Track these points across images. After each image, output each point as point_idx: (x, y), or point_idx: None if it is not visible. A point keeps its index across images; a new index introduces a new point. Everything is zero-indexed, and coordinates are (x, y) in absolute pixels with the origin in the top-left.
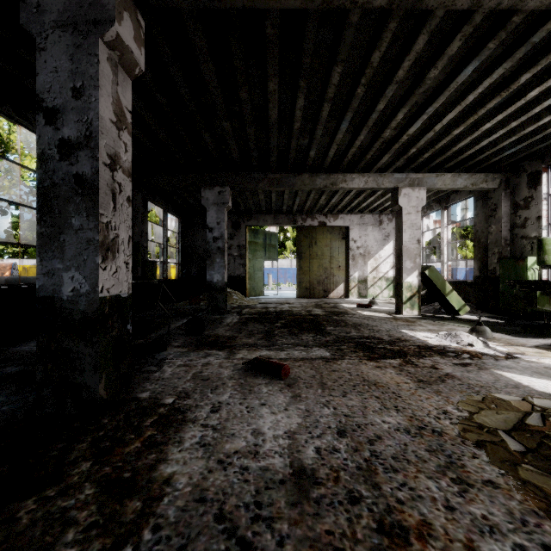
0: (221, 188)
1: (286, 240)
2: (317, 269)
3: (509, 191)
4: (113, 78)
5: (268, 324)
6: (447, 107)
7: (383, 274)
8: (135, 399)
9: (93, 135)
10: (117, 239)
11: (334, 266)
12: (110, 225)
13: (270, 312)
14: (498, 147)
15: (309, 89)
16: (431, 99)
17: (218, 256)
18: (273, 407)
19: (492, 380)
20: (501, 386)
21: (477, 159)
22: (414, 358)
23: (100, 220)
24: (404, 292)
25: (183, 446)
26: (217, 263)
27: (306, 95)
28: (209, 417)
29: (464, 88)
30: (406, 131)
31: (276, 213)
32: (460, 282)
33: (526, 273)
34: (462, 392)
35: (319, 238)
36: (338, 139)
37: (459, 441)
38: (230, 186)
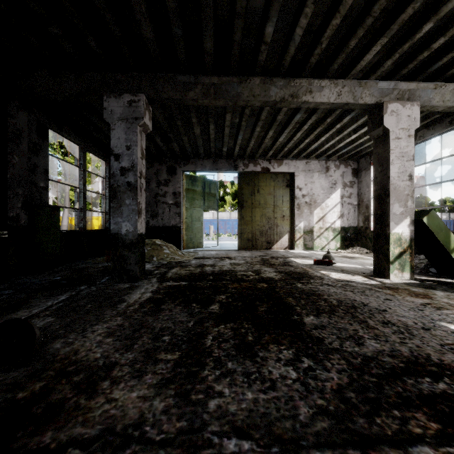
0: (133, 97)
1: (225, 195)
2: (259, 219)
3: None
4: None
5: (197, 306)
6: None
7: (330, 224)
8: None
9: None
10: None
11: (278, 216)
12: None
13: (206, 275)
14: None
15: None
16: None
17: (127, 196)
18: None
19: None
20: None
21: None
22: None
23: None
24: (391, 247)
25: None
26: (126, 206)
27: None
28: None
29: None
30: None
31: (216, 157)
32: None
33: None
34: None
35: (262, 186)
36: None
37: None
38: (146, 95)
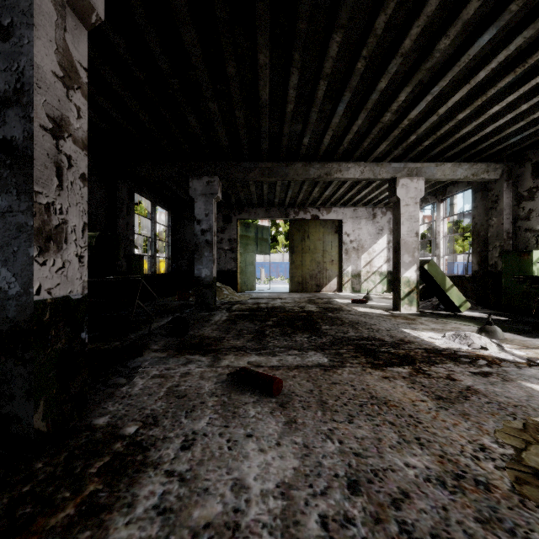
0: (210, 178)
1: (278, 235)
2: (309, 264)
3: (511, 182)
4: (57, 20)
5: (258, 322)
6: (453, 86)
7: (377, 268)
8: (88, 428)
9: (25, 88)
10: (64, 226)
11: (327, 260)
12: (53, 207)
13: (262, 309)
14: (504, 134)
15: (304, 64)
16: (438, 76)
17: (206, 250)
18: (262, 440)
19: (524, 396)
20: (538, 406)
21: (479, 148)
22: (425, 365)
23: (35, 200)
24: (402, 287)
25: (134, 513)
26: (205, 257)
27: (301, 72)
28: (178, 459)
29: (474, 63)
30: (408, 114)
31: (268, 206)
32: (457, 277)
33: (531, 267)
34: (494, 414)
35: (312, 232)
36: (334, 123)
37: (517, 501)
38: (219, 176)
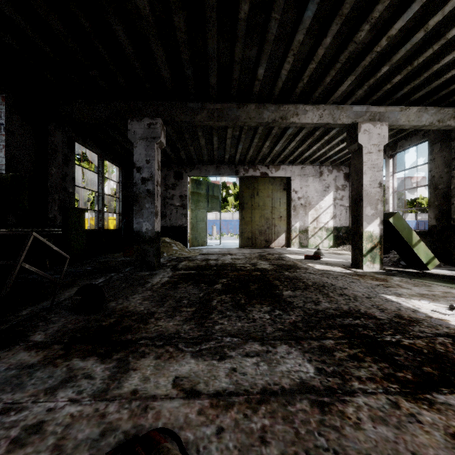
0: (151, 120)
1: (228, 196)
2: (259, 220)
3: None
4: None
5: (205, 285)
6: None
7: (323, 224)
8: None
9: None
10: None
11: (275, 216)
12: None
13: (210, 267)
14: None
15: None
16: None
17: (147, 201)
18: None
19: None
20: None
21: (452, 87)
22: None
23: None
24: (364, 243)
25: None
26: (146, 209)
27: None
28: None
29: None
30: (389, 28)
31: (219, 163)
32: None
33: None
34: None
35: (261, 189)
36: (297, 43)
37: None
38: (162, 118)
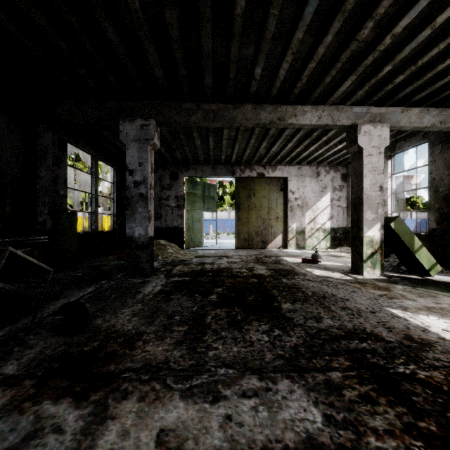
0: (144, 121)
1: (224, 195)
2: (255, 221)
3: None
4: None
5: (199, 296)
6: None
7: (320, 225)
8: None
9: None
10: None
11: (272, 217)
12: None
13: (206, 272)
14: None
15: None
16: None
17: (140, 205)
18: None
19: None
20: None
21: None
22: None
23: None
24: (364, 248)
25: None
26: (139, 214)
27: None
28: None
29: None
30: (394, 26)
31: (215, 163)
32: None
33: None
34: None
35: (258, 190)
36: (296, 41)
37: None
38: (155, 119)
